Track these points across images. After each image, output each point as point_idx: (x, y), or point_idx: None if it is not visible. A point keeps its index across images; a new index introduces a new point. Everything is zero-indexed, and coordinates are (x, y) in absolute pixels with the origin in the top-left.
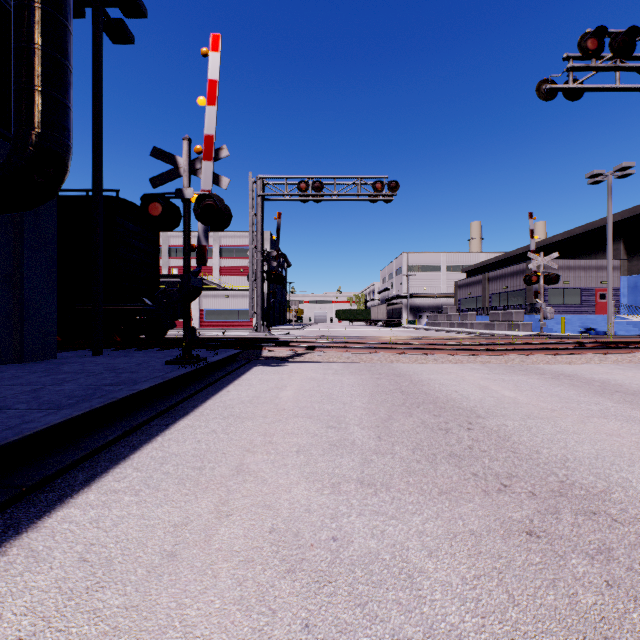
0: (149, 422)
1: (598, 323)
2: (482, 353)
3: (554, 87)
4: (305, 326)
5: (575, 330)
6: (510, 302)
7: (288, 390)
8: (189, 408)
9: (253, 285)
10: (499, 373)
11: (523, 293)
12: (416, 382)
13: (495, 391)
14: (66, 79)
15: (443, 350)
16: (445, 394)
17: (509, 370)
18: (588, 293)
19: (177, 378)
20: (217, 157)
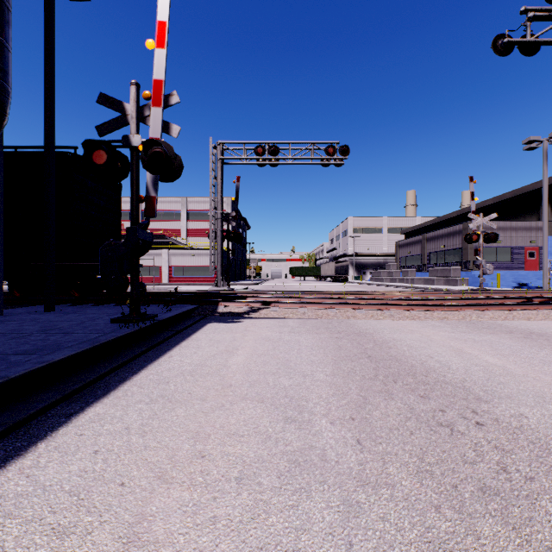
0: (48, 410)
1: (529, 279)
2: (437, 308)
3: (512, 40)
4: (263, 281)
5: (509, 285)
6: (447, 260)
7: (239, 355)
8: (113, 383)
9: (213, 243)
10: (464, 331)
11: (459, 251)
12: (381, 343)
13: (475, 356)
14: (1, 15)
15: (398, 305)
16: (420, 361)
17: (472, 327)
18: (518, 251)
19: (112, 341)
20: (167, 104)
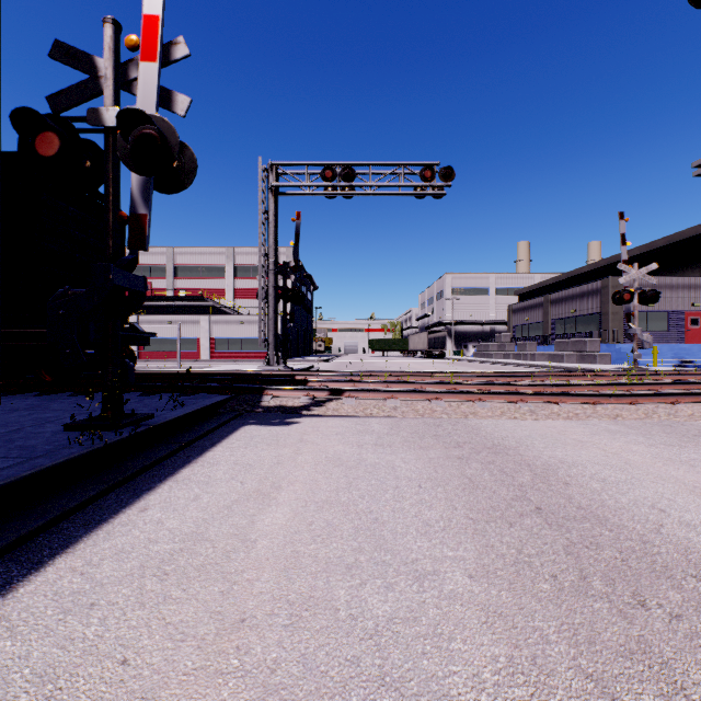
0: None
1: (695, 354)
2: (600, 400)
3: None
4: (333, 357)
5: (668, 363)
6: (579, 329)
7: (280, 504)
8: None
9: (264, 305)
10: (671, 443)
11: (596, 318)
12: (543, 472)
13: None
14: None
15: (539, 395)
16: (648, 523)
17: (677, 435)
18: (677, 317)
19: (25, 480)
20: (167, 58)
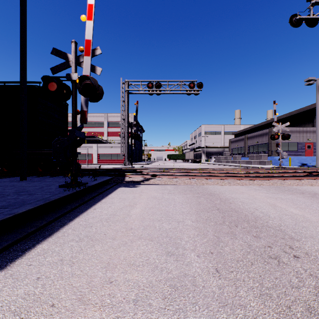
0: (11, 246)
1: (308, 161)
2: (256, 178)
3: (301, 17)
4: (152, 162)
5: (296, 164)
6: (259, 150)
7: (137, 208)
8: (56, 227)
9: (123, 140)
10: (274, 193)
11: (266, 145)
12: (224, 200)
13: (284, 209)
14: None
15: (233, 177)
16: (250, 212)
17: (279, 190)
18: (301, 145)
19: (58, 199)
20: (93, 54)
